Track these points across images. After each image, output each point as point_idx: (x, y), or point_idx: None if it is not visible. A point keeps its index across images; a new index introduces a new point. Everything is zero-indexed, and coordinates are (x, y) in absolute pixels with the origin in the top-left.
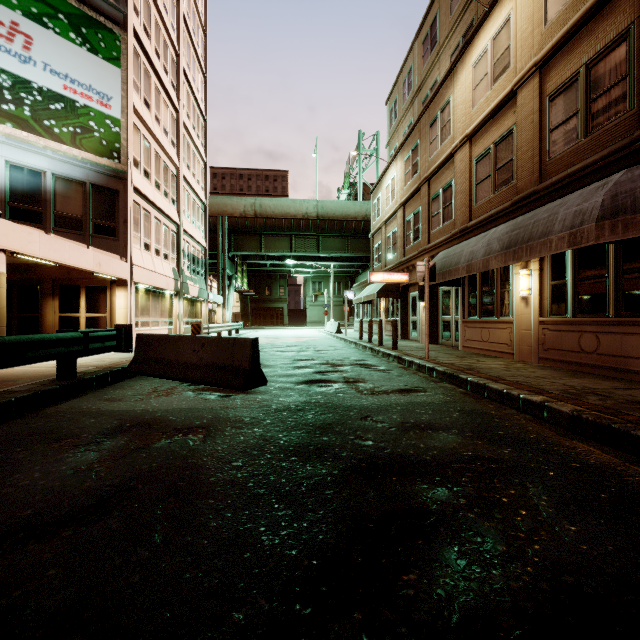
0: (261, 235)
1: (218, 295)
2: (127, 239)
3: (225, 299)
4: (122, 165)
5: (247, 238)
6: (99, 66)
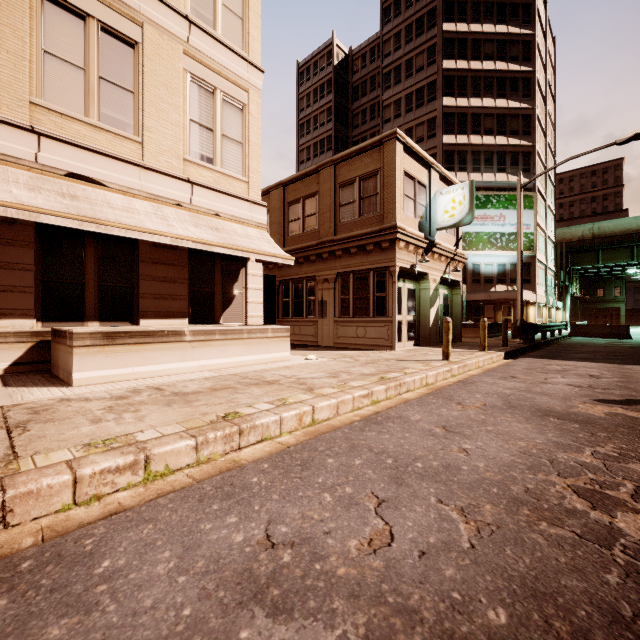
0: (598, 250)
1: (559, 302)
2: (535, 283)
3: (564, 304)
4: (534, 252)
5: (583, 255)
6: (525, 214)
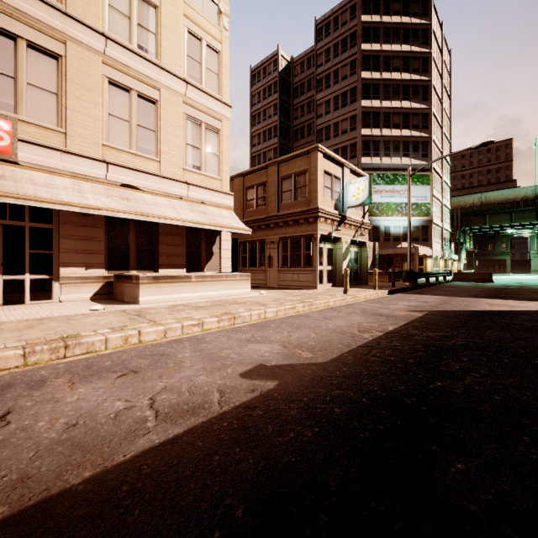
0: (485, 215)
1: (455, 255)
2: (431, 241)
3: (459, 257)
4: (430, 217)
5: (474, 218)
6: (424, 188)
